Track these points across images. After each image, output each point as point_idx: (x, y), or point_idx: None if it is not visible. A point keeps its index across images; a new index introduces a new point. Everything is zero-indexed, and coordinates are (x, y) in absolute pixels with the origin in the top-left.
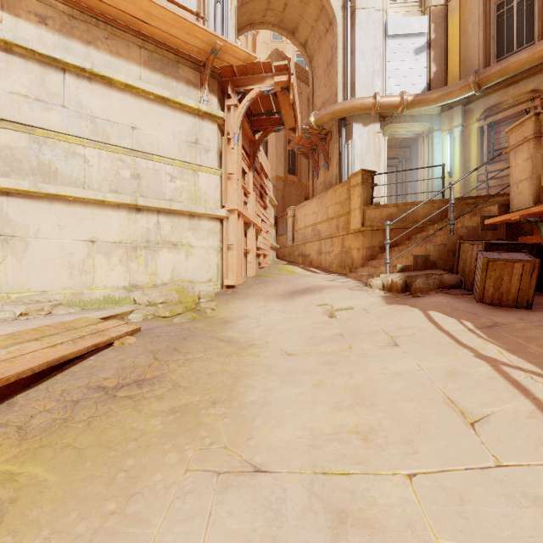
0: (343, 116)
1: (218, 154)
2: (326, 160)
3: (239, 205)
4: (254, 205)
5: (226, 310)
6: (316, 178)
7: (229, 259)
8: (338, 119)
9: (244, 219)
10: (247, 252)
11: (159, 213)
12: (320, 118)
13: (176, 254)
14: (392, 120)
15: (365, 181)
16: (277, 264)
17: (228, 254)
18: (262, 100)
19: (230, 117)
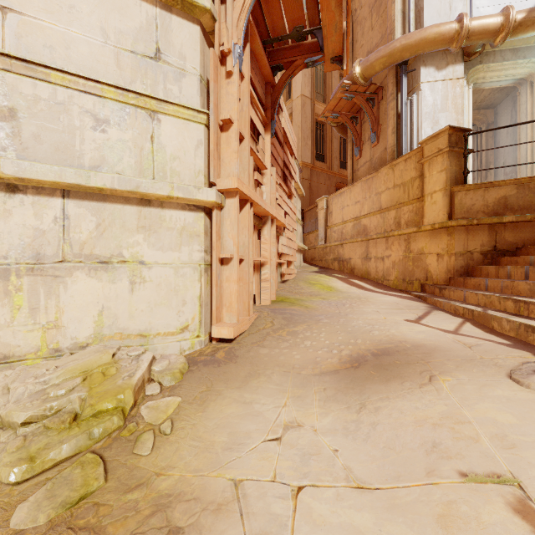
0: (404, 58)
1: (203, 86)
2: (374, 129)
3: (243, 182)
4: (274, 188)
5: (196, 435)
6: (358, 156)
7: (224, 284)
8: (396, 65)
9: (256, 209)
10: (261, 263)
11: (68, 195)
12: (368, 65)
13: (109, 280)
14: (481, 60)
15: (454, 146)
16: (306, 272)
17: (222, 274)
18: (286, 2)
19: (225, 14)
